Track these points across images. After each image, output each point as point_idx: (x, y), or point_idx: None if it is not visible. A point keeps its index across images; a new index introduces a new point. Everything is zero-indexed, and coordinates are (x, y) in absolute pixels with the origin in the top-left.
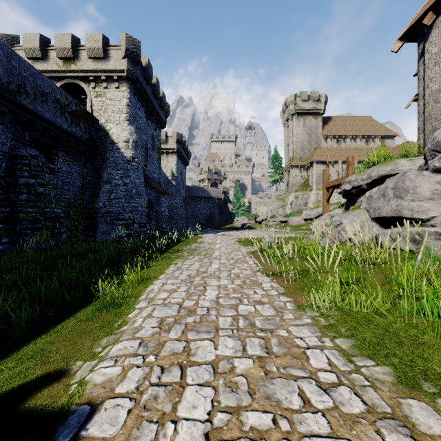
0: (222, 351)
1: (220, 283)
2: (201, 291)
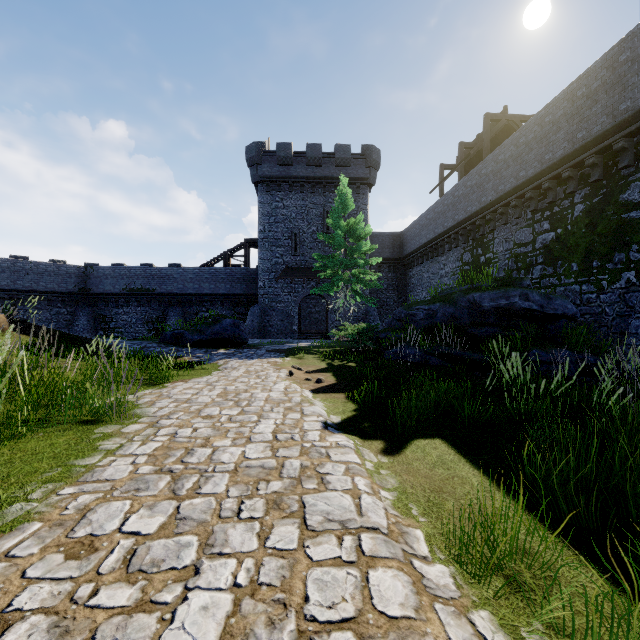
0: (239, 449)
1: None
2: (244, 635)
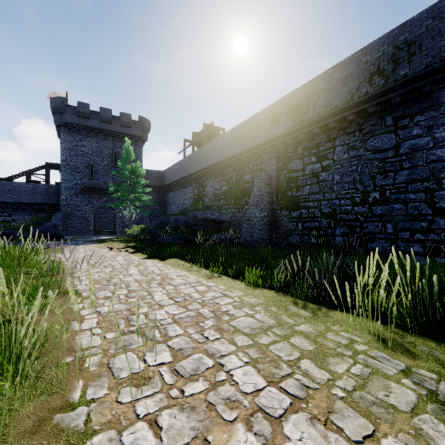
0: (116, 262)
1: (132, 277)
2: (142, 271)
